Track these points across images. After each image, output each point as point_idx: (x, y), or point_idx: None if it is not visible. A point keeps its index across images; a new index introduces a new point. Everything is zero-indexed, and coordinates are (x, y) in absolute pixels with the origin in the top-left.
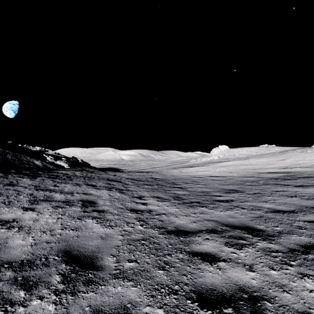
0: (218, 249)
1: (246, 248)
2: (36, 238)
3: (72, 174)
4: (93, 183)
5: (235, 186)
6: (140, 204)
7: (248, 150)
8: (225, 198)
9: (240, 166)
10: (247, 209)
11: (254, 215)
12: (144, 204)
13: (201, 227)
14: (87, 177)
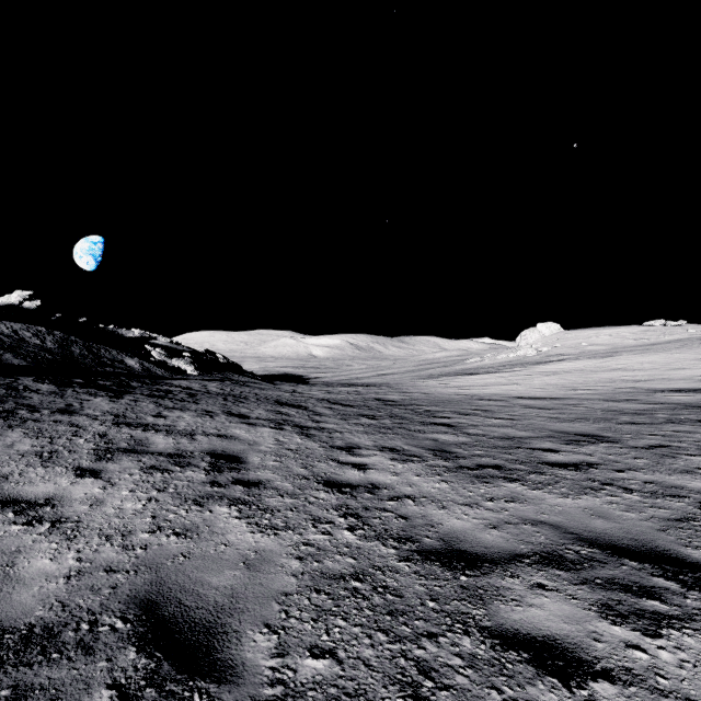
0: (581, 630)
1: (674, 634)
2: (84, 556)
3: (200, 388)
4: (243, 410)
5: (591, 424)
6: (349, 468)
7: (614, 335)
8: (571, 459)
9: (594, 372)
10: (640, 492)
11: (666, 513)
12: (359, 468)
13: (517, 544)
14: (231, 397)
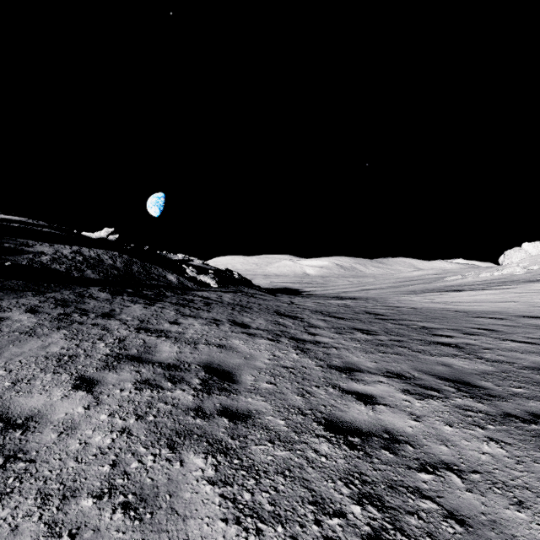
0: None
1: None
2: None
3: (216, 298)
4: (246, 319)
5: None
6: (353, 400)
7: None
8: None
9: None
10: None
11: None
12: (365, 402)
13: None
14: (238, 306)
